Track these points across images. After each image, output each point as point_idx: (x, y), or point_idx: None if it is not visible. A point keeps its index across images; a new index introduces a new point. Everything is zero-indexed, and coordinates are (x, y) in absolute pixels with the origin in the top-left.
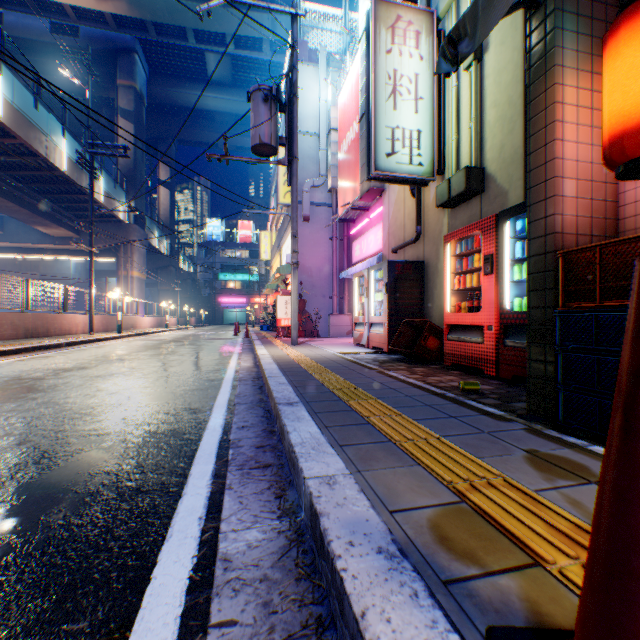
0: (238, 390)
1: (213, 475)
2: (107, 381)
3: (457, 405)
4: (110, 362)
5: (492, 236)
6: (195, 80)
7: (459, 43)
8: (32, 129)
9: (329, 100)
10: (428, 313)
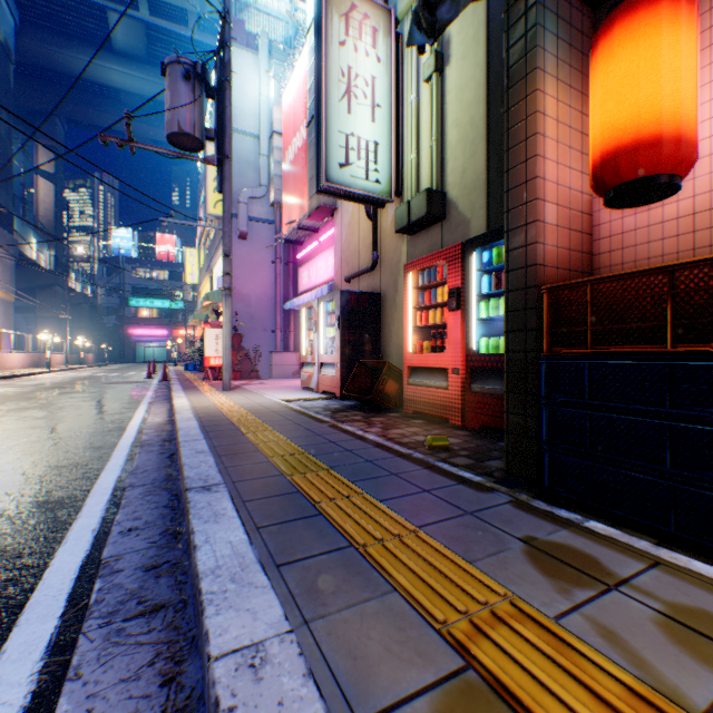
0: (136, 462)
1: (50, 647)
2: None
3: (429, 471)
4: None
5: (458, 267)
6: (93, 44)
7: (438, 7)
8: None
9: (272, 97)
10: (386, 352)
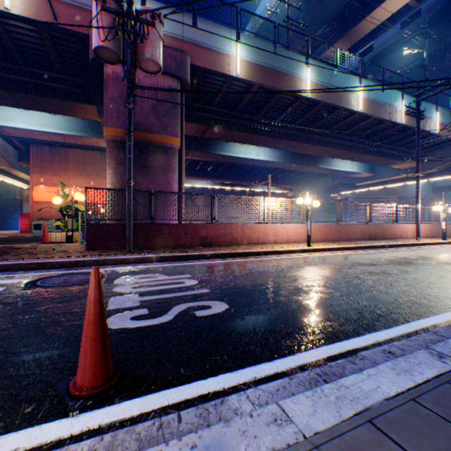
0: None
1: (301, 364)
2: (367, 277)
3: None
4: (395, 263)
5: None
6: None
7: None
8: (378, 107)
9: None
10: None
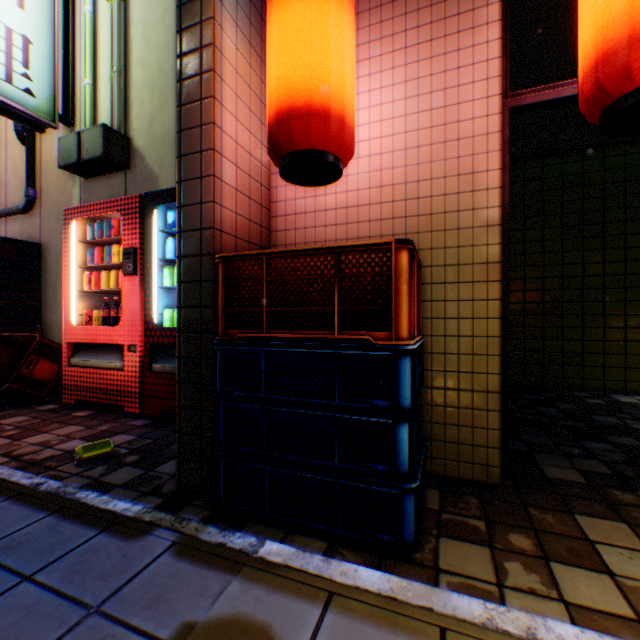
0: None
1: None
2: None
3: (56, 519)
4: None
5: (138, 223)
6: None
7: None
8: None
9: None
10: (51, 320)
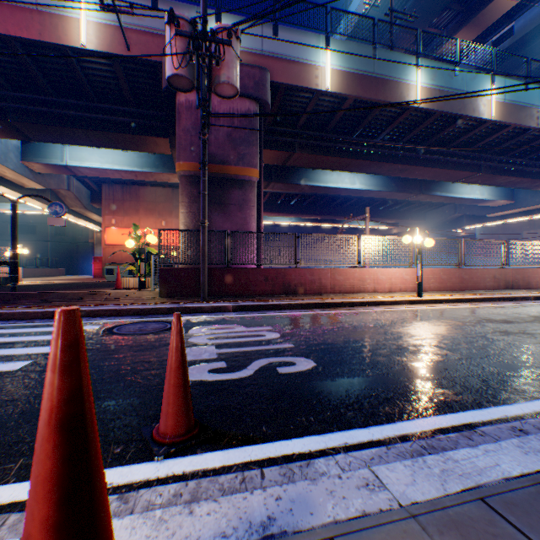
0: None
1: (401, 434)
2: (498, 337)
3: None
4: None
5: None
6: None
7: None
8: (520, 111)
9: None
10: None
